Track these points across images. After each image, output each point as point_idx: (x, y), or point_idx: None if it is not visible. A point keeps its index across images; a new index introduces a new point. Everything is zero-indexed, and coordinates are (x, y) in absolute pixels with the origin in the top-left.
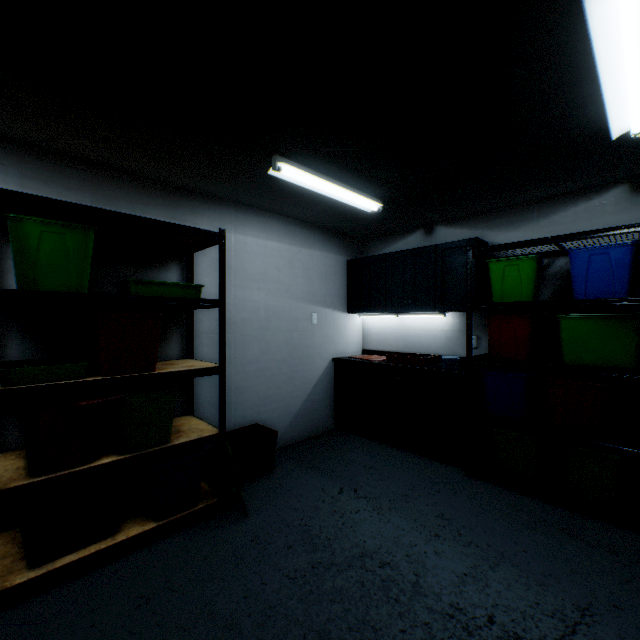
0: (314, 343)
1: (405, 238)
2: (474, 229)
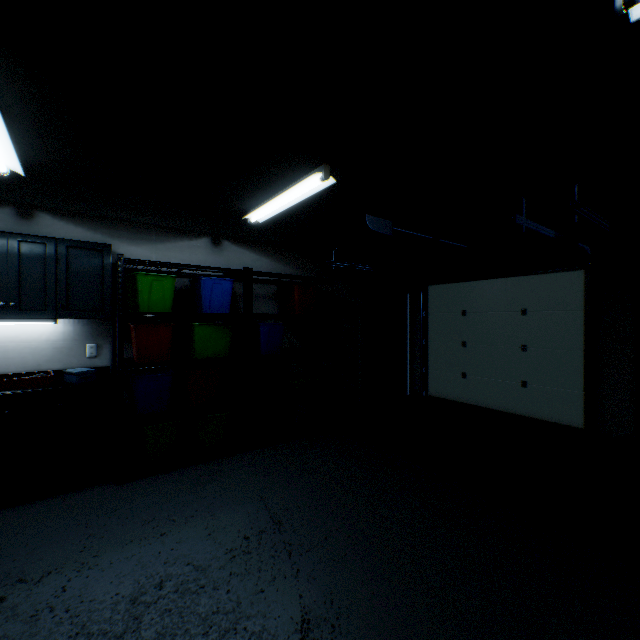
0: None
1: None
2: (95, 232)
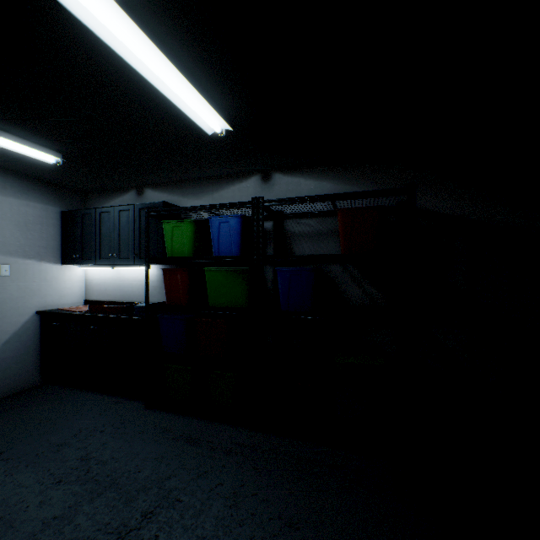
0: (5, 297)
1: (122, 196)
2: (173, 195)
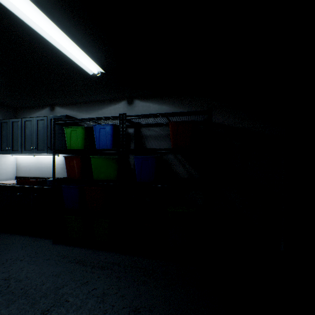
0: None
1: (40, 111)
2: (73, 111)
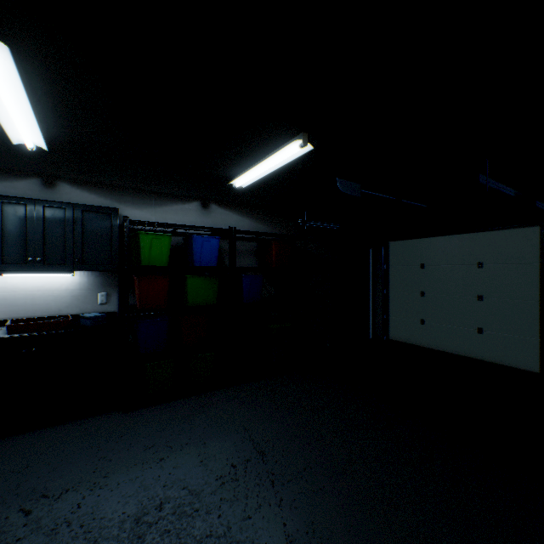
0: None
1: (11, 180)
2: (105, 198)
